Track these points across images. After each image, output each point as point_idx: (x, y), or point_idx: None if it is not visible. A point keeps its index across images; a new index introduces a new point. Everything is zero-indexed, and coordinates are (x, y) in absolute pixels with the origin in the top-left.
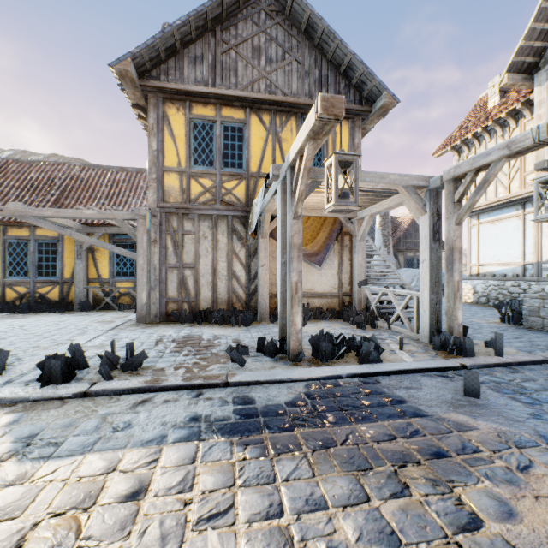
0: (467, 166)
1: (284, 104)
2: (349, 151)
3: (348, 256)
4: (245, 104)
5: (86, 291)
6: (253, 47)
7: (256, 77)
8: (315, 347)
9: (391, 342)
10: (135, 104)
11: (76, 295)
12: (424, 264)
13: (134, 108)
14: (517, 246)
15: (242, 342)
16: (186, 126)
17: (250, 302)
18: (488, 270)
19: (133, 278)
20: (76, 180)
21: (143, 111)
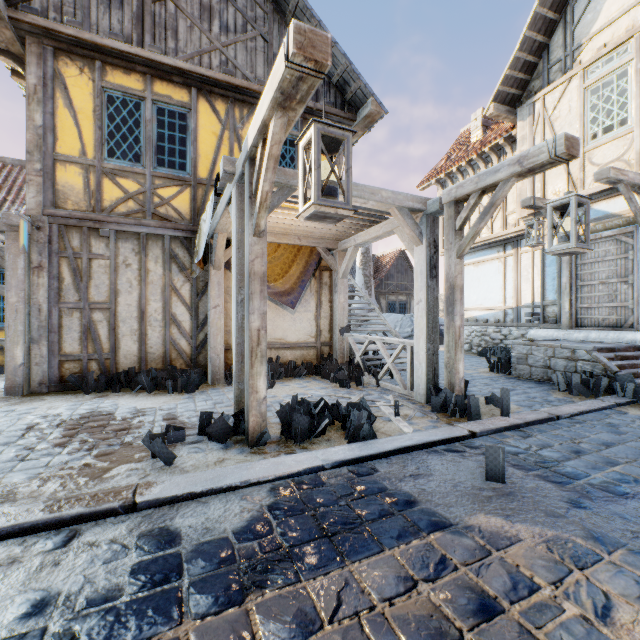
0: (472, 185)
1: (246, 92)
2: None
3: (328, 296)
4: (190, 81)
5: None
6: (201, 4)
7: (206, 46)
8: (286, 421)
9: (383, 405)
10: (4, 50)
11: None
12: (420, 305)
13: (1, 55)
14: (498, 289)
15: (179, 418)
16: (95, 97)
17: (197, 358)
18: (471, 315)
19: None
20: None
21: (19, 64)
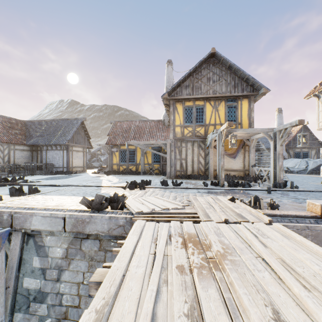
0: (282, 127)
1: (219, 97)
2: (248, 111)
3: (248, 154)
4: (204, 99)
5: (144, 168)
6: (207, 78)
7: (208, 89)
8: (228, 184)
9: (257, 185)
10: (165, 104)
11: (141, 169)
12: (271, 158)
13: (164, 105)
14: None
15: None
16: (182, 110)
17: (206, 172)
18: None
19: (159, 163)
20: (138, 127)
21: (167, 106)
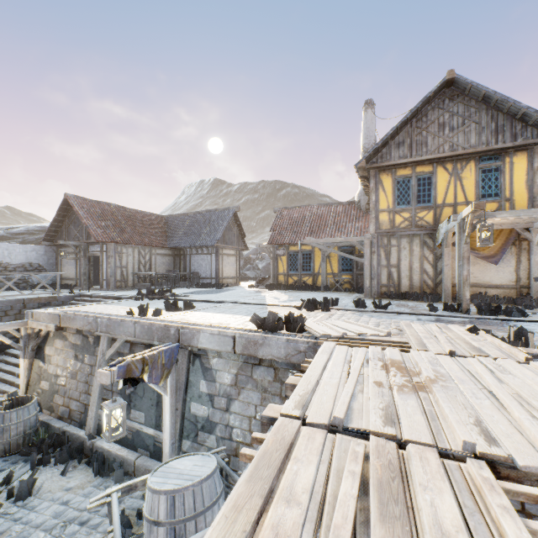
0: None
1: (464, 155)
2: (527, 174)
3: (526, 257)
4: (432, 161)
5: (325, 280)
6: (438, 124)
7: (441, 143)
8: (478, 309)
9: None
10: (361, 176)
11: (321, 282)
12: None
13: (360, 178)
14: None
15: None
16: (392, 183)
17: (436, 289)
18: None
19: (351, 273)
20: (316, 215)
21: (365, 179)
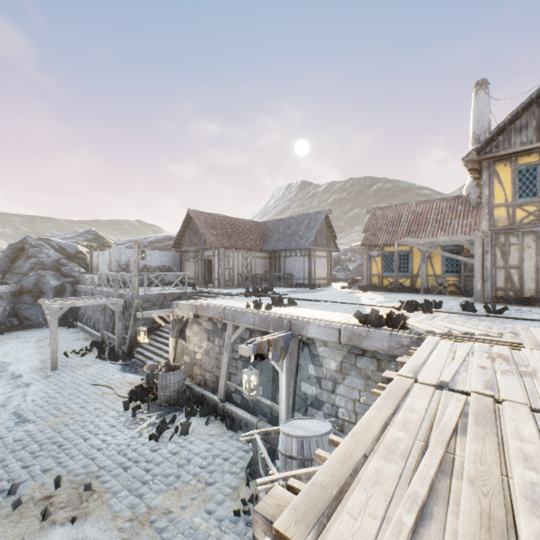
0: None
1: None
2: None
3: None
4: None
5: (425, 282)
6: None
7: None
8: None
9: None
10: (470, 169)
11: (421, 284)
12: None
13: (469, 171)
14: None
15: None
16: (511, 174)
17: None
18: None
19: (457, 274)
20: (414, 213)
21: (475, 171)
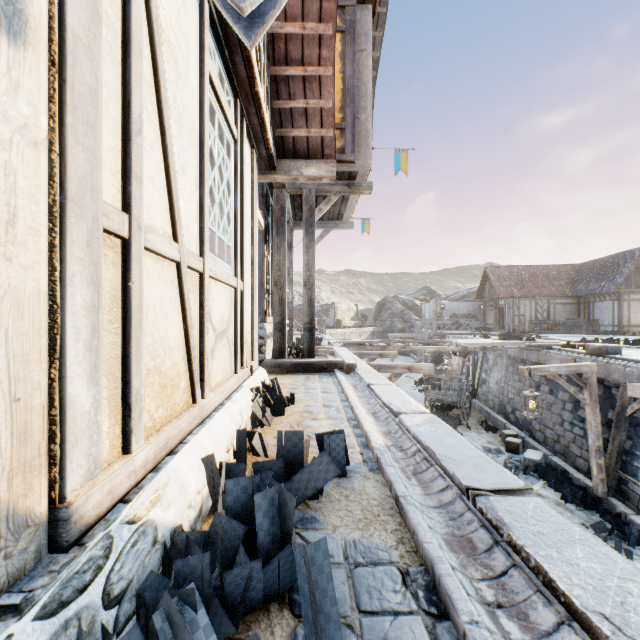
0: None
1: None
2: None
3: None
4: None
5: None
6: None
7: None
8: None
9: None
10: None
11: None
12: None
13: None
14: None
15: None
16: None
17: None
18: None
19: None
20: None
21: None
